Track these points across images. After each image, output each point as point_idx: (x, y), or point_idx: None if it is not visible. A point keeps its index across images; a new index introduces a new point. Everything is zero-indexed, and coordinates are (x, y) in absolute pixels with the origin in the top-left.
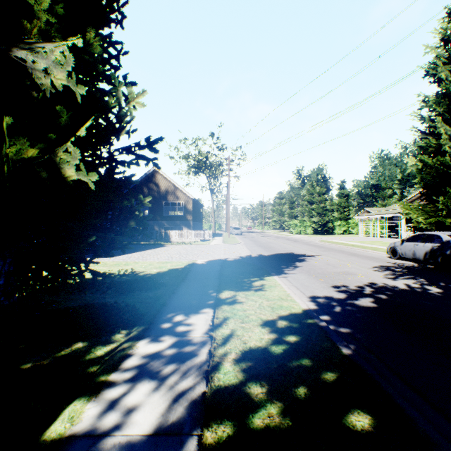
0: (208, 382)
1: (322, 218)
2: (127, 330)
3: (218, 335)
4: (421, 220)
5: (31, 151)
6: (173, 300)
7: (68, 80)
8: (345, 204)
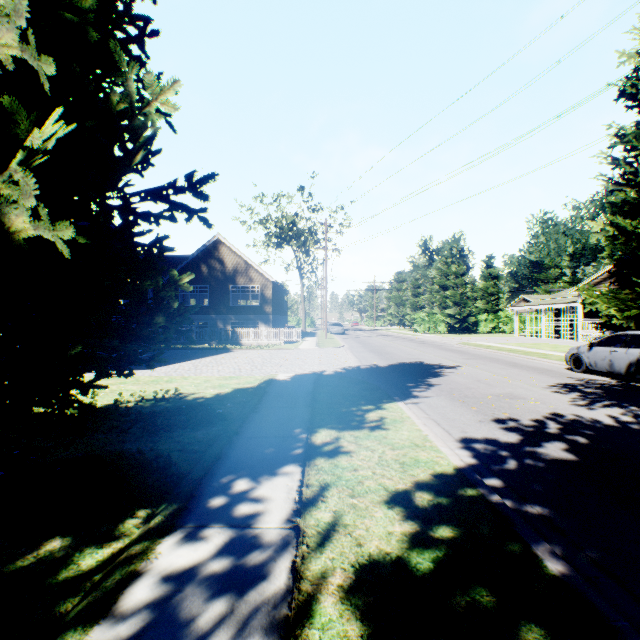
0: None
1: (460, 309)
2: (149, 510)
3: (309, 524)
4: (613, 313)
5: None
6: (234, 448)
7: (23, 48)
8: (494, 289)
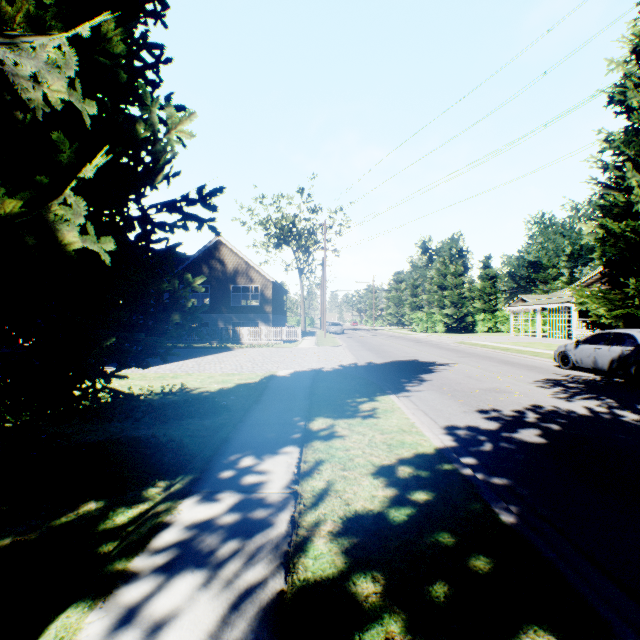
0: (288, 573)
1: (458, 309)
2: (167, 482)
3: (305, 490)
4: (602, 313)
5: (10, 203)
6: (239, 433)
7: (70, 93)
8: (491, 289)
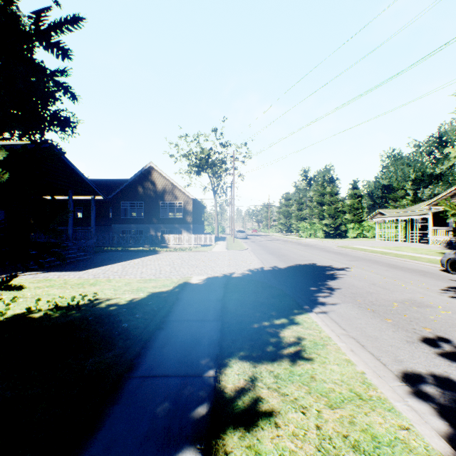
0: None
1: (334, 220)
2: None
3: None
4: None
5: None
6: (116, 402)
7: None
8: (358, 205)
